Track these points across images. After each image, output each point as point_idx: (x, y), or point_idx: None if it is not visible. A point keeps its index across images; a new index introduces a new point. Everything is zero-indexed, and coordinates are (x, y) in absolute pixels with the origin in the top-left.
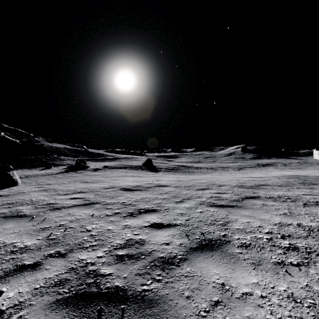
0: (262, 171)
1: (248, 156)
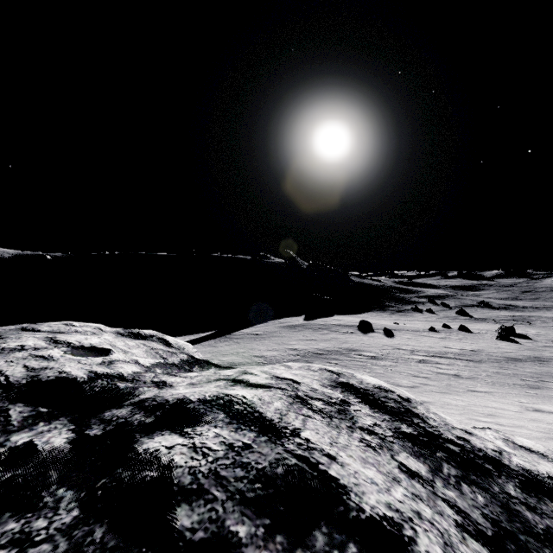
0: None
1: None
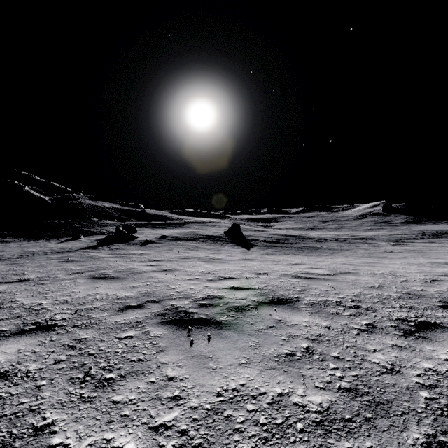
0: None
1: (398, 219)
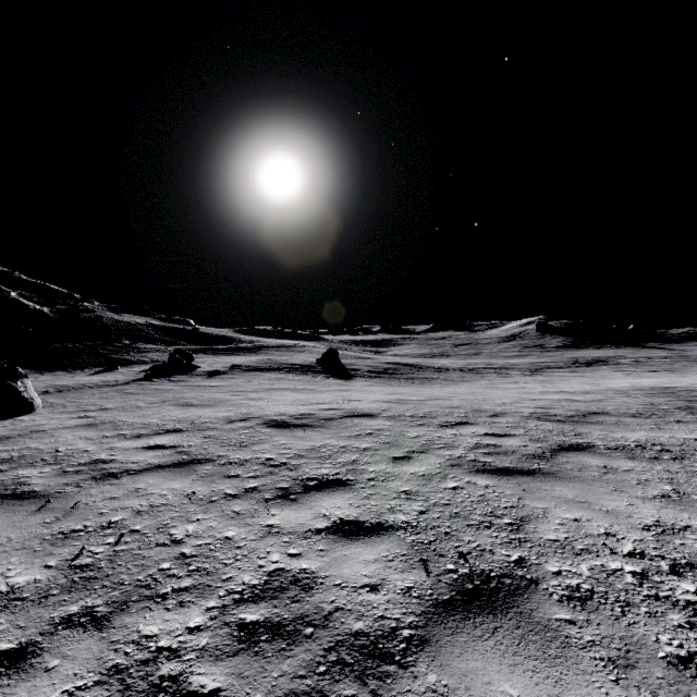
0: (587, 378)
1: (553, 343)
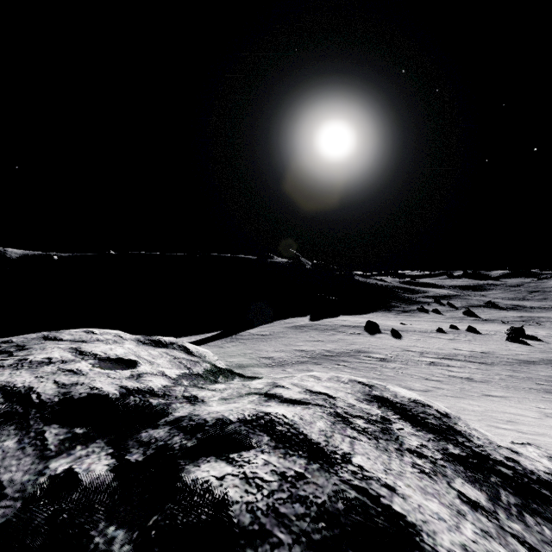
0: None
1: None
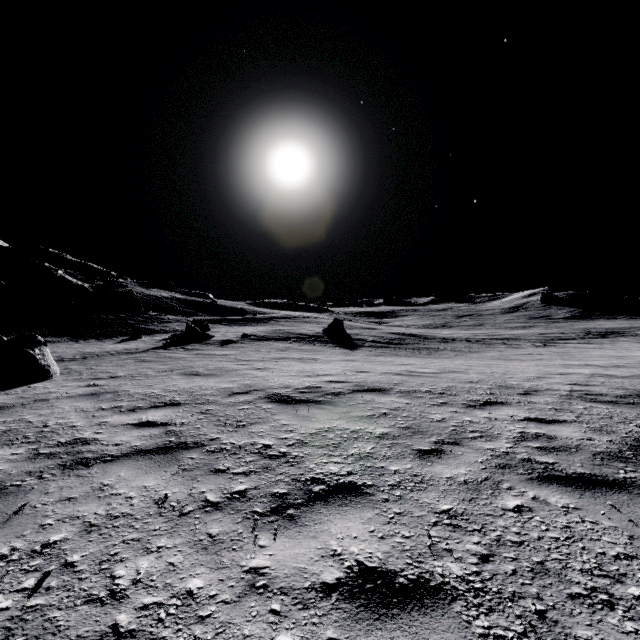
0: (608, 349)
1: (560, 314)
